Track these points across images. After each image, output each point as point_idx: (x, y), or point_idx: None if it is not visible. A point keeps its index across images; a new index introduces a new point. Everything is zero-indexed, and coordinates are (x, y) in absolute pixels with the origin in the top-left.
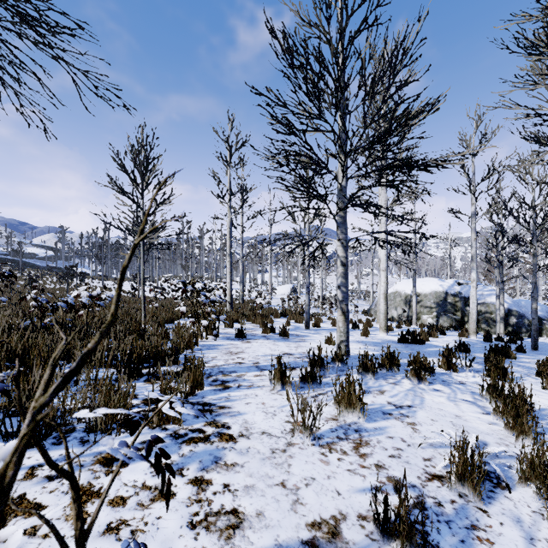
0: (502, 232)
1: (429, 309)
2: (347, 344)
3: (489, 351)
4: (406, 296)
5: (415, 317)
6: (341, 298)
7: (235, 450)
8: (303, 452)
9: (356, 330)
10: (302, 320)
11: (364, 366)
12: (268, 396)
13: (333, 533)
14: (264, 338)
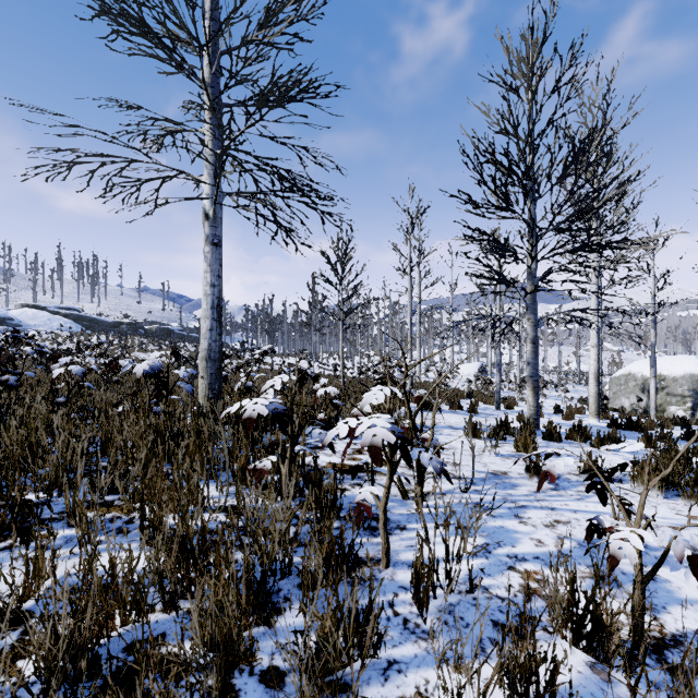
0: None
1: (680, 398)
2: (536, 418)
3: None
4: (644, 380)
5: (654, 407)
6: (530, 374)
7: (448, 451)
8: (490, 457)
9: (559, 415)
10: (493, 402)
11: (548, 432)
12: (464, 440)
13: (503, 473)
14: (452, 413)
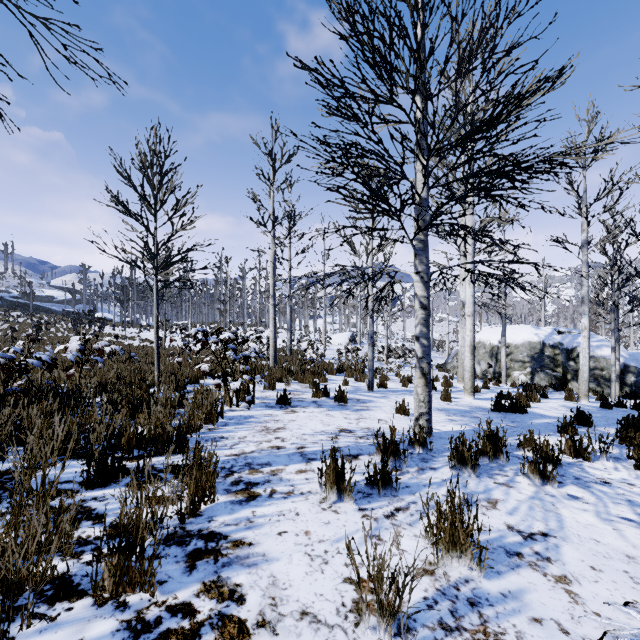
0: (619, 267)
1: (521, 364)
2: (428, 418)
3: (623, 426)
4: (491, 348)
5: (505, 374)
6: (420, 354)
7: None
8: None
9: (433, 391)
10: (364, 378)
11: (459, 457)
12: (316, 516)
13: None
14: (314, 405)
